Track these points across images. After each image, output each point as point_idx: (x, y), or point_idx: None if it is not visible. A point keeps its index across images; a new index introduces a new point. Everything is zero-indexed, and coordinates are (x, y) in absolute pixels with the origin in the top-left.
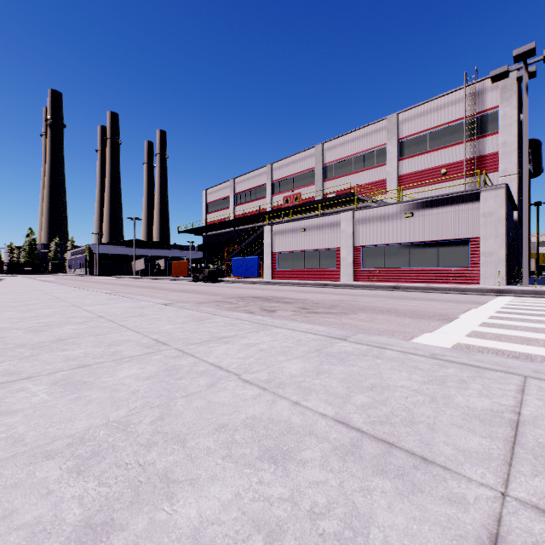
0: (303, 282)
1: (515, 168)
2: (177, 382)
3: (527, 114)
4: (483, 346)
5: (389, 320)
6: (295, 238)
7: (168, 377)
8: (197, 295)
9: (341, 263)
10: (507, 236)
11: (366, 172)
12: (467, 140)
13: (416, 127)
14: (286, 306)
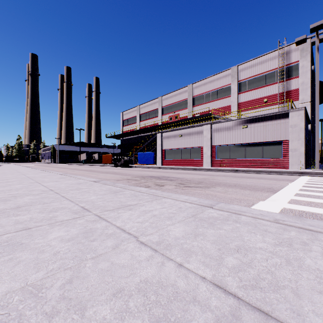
0: (181, 167)
1: (309, 98)
2: (90, 244)
3: (318, 64)
4: (301, 210)
5: (236, 192)
6: (175, 141)
7: (84, 239)
8: (116, 175)
9: (203, 156)
10: (305, 139)
11: (218, 101)
12: (280, 81)
13: (249, 73)
14: (170, 182)
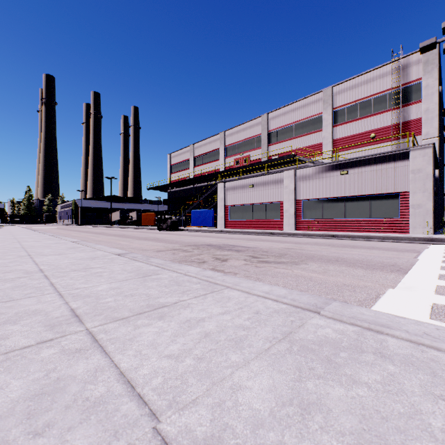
0: (252, 231)
1: (437, 131)
2: None
3: None
4: None
5: (342, 271)
6: (244, 193)
7: (20, 425)
8: (157, 242)
9: (284, 214)
10: (433, 190)
11: (305, 137)
12: (394, 108)
13: (349, 98)
14: (237, 254)
